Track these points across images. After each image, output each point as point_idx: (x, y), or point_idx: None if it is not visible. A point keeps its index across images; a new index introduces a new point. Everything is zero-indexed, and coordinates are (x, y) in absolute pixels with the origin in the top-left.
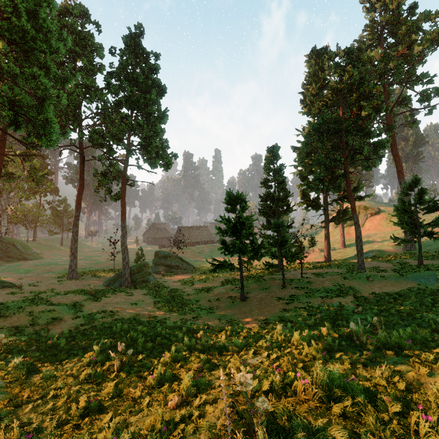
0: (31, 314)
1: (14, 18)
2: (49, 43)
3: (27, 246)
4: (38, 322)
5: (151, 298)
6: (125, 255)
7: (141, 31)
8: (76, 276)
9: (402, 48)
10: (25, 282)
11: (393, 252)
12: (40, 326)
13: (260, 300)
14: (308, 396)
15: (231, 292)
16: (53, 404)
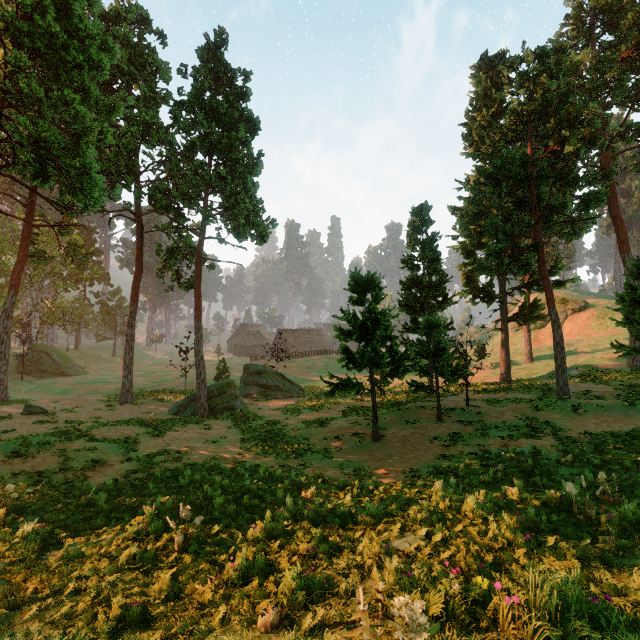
0: (62, 454)
1: (36, 15)
2: (87, 53)
3: (66, 356)
4: (71, 465)
5: (237, 434)
6: (201, 369)
7: (224, 39)
8: (131, 400)
9: (626, 48)
10: (61, 406)
11: (612, 368)
12: (73, 472)
13: (403, 439)
14: (522, 632)
15: (358, 427)
16: (71, 606)
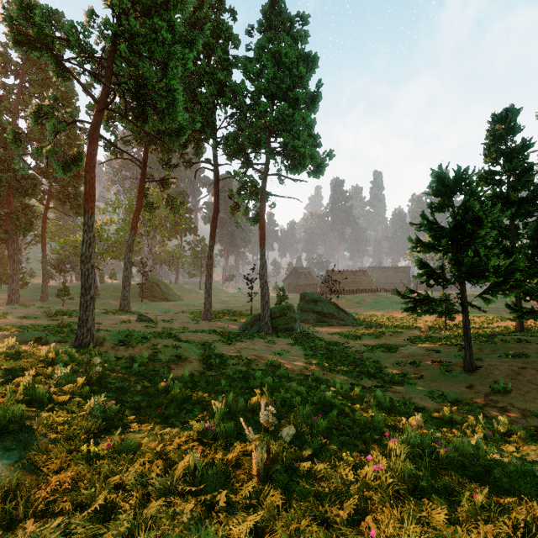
0: (154, 347)
1: None
2: None
3: (168, 287)
4: (160, 357)
5: (300, 350)
6: (265, 292)
7: None
8: (210, 318)
9: None
10: (162, 318)
11: None
12: (161, 363)
13: (512, 374)
14: None
15: (436, 355)
16: None
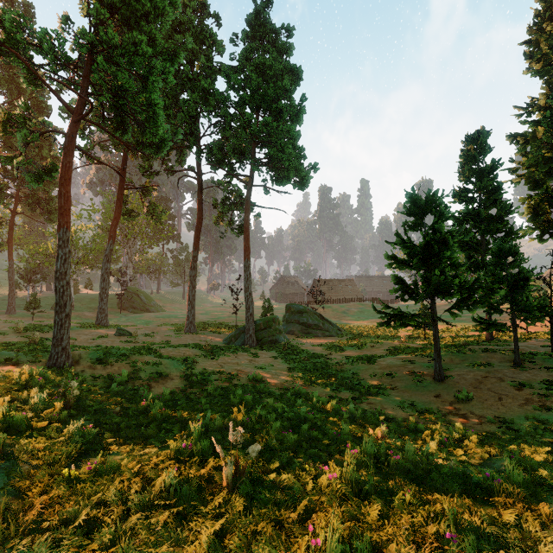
0: (134, 365)
1: None
2: (153, 2)
3: (149, 297)
4: (139, 375)
5: (283, 363)
6: (249, 304)
7: None
8: (194, 330)
9: None
10: (142, 332)
11: None
12: (141, 382)
13: (475, 382)
14: None
15: (411, 365)
16: None
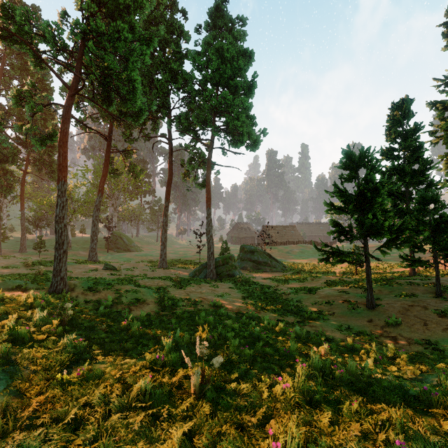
0: (117, 292)
1: None
2: None
3: (130, 240)
4: (122, 300)
5: (238, 293)
6: (210, 244)
7: None
8: (165, 266)
9: None
10: (124, 267)
11: None
12: (123, 306)
13: (403, 310)
14: None
15: (346, 295)
16: None
